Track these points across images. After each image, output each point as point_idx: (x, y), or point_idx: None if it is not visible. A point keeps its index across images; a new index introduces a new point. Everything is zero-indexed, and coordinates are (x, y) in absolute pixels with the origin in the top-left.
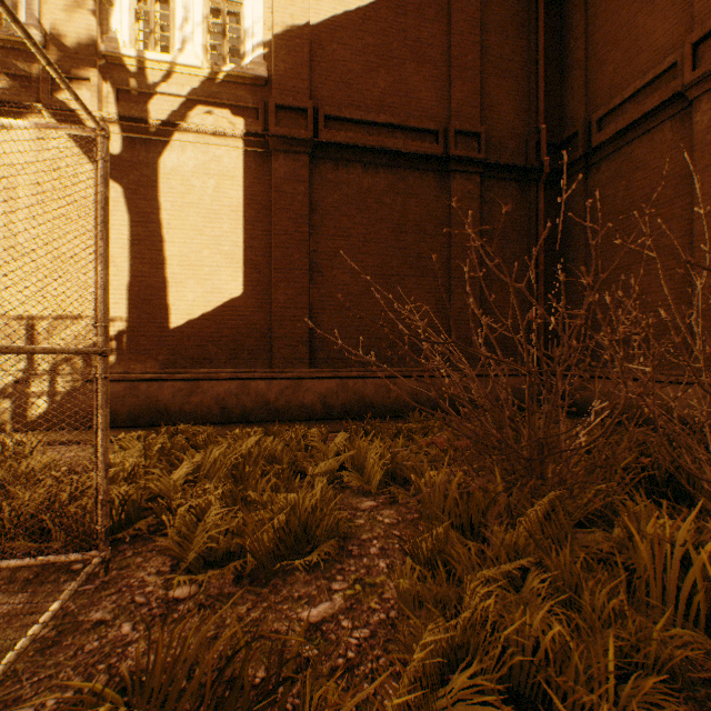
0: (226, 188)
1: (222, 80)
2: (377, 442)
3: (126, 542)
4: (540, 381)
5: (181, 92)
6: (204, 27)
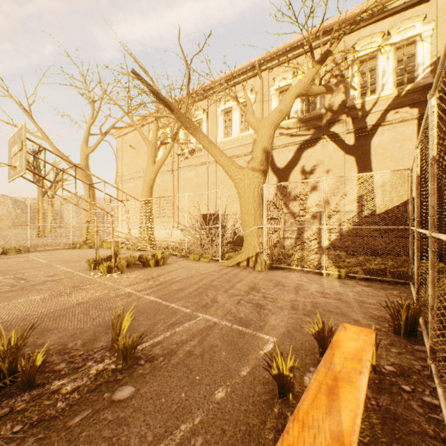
0: (405, 145)
1: (403, 94)
2: None
3: (407, 284)
4: None
5: (382, 109)
6: (393, 73)
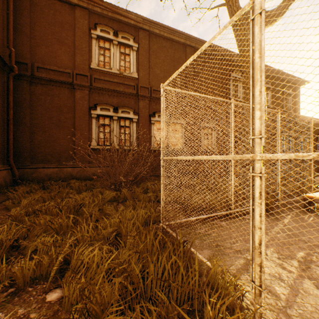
0: None
1: None
2: (81, 195)
3: None
4: (11, 172)
5: None
6: None
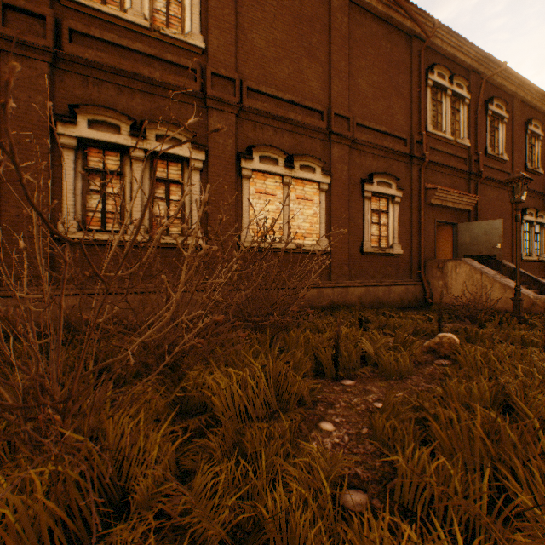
0: None
1: None
2: None
3: None
4: None
5: None
6: None
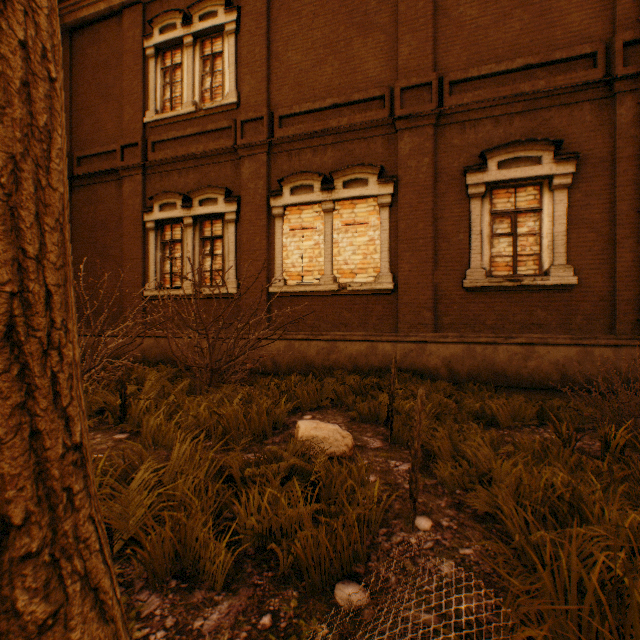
0: None
1: None
2: None
3: None
4: None
5: None
6: None
